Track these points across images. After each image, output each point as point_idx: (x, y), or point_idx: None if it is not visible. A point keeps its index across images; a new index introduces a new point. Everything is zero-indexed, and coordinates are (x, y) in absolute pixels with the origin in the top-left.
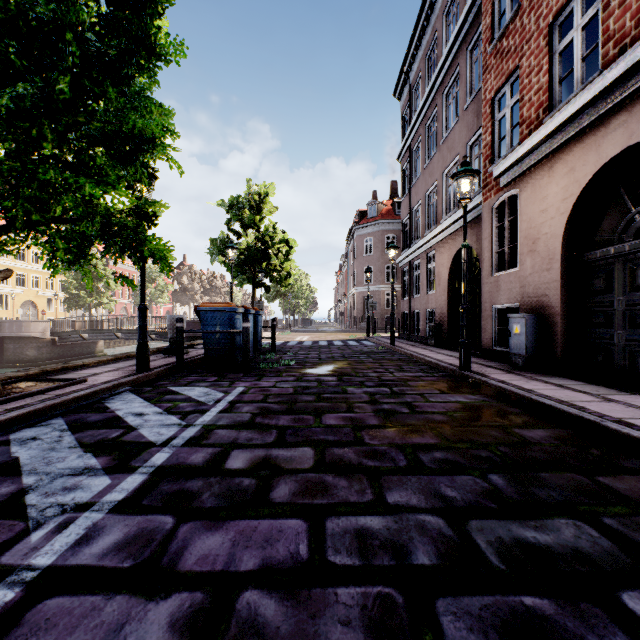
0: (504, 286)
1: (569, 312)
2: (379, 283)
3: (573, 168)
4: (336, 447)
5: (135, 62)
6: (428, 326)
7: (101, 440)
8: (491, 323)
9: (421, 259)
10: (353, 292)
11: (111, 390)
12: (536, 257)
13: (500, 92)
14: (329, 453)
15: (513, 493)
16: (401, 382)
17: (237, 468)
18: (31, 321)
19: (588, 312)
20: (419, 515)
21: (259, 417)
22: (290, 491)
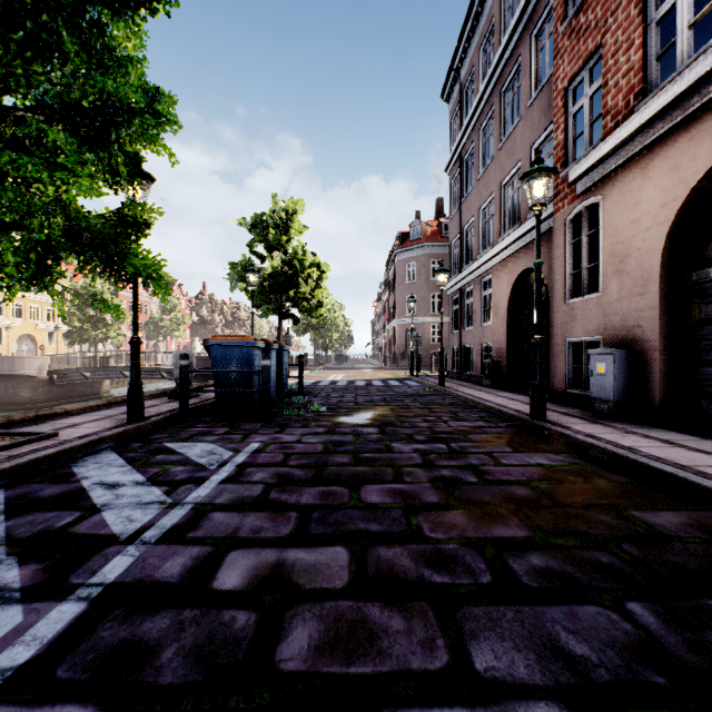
0: (581, 315)
1: (670, 347)
2: (423, 314)
3: (677, 165)
4: (382, 545)
5: (107, 7)
6: (483, 363)
7: (42, 531)
8: (564, 360)
9: (474, 285)
10: (394, 324)
11: (87, 447)
12: (625, 279)
13: (575, 80)
14: (372, 557)
15: (682, 647)
16: (460, 435)
17: (230, 589)
18: (25, 357)
19: (696, 347)
20: (537, 707)
21: (274, 490)
22: (310, 642)
